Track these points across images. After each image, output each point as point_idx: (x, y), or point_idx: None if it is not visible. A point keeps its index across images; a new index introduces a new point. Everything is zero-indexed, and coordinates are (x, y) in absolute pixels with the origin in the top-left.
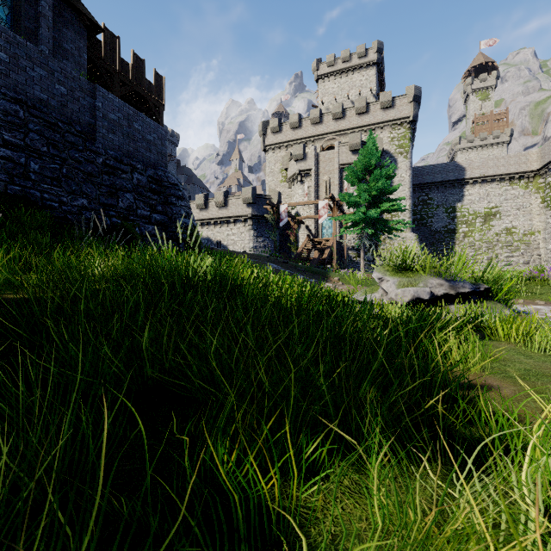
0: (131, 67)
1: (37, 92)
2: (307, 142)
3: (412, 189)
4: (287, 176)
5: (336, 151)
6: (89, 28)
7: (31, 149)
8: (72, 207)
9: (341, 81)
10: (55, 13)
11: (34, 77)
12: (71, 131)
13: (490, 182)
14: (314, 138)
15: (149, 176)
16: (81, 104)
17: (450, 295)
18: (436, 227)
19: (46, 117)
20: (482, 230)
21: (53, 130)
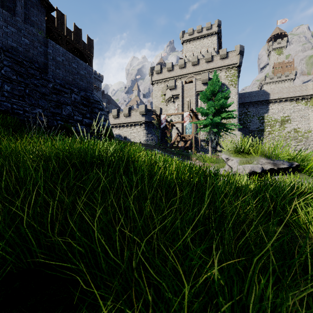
0: (73, 33)
1: (9, 42)
2: (177, 79)
3: (238, 106)
4: (165, 98)
5: (194, 83)
6: (47, 8)
7: (5, 77)
8: (32, 114)
9: (196, 43)
10: None
11: (7, 32)
12: (32, 67)
13: (284, 102)
14: (181, 76)
15: (81, 96)
16: (38, 50)
17: (274, 169)
18: (252, 128)
19: (15, 57)
20: (280, 129)
21: (20, 66)
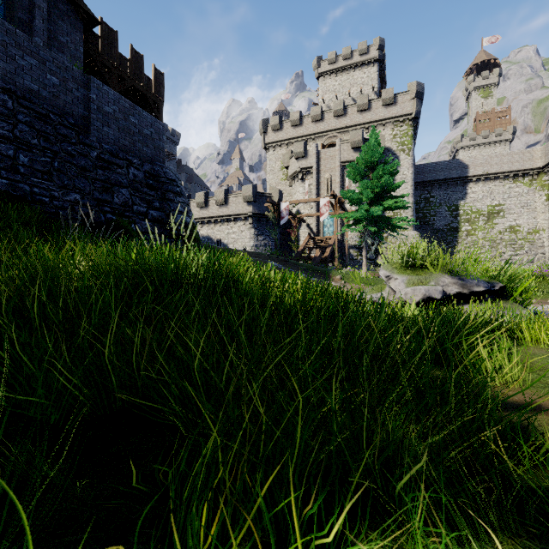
0: (129, 62)
1: (27, 82)
2: (308, 140)
3: (414, 187)
4: (288, 174)
5: (337, 148)
6: (85, 21)
7: (20, 141)
8: (64, 203)
9: (342, 78)
10: (50, 4)
11: (23, 66)
12: (64, 123)
13: (493, 180)
14: (315, 135)
15: (146, 172)
16: (74, 96)
17: (463, 294)
18: (438, 225)
19: (36, 108)
20: (485, 228)
21: (44, 122)
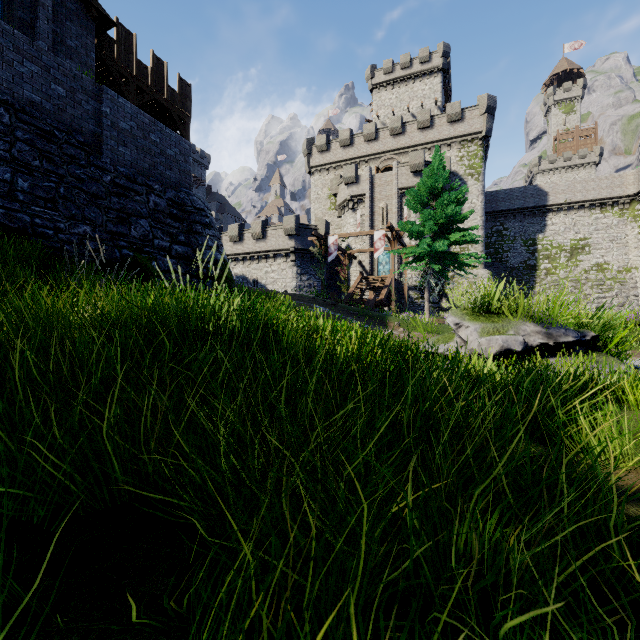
0: (150, 71)
1: (27, 92)
2: (360, 162)
3: (485, 218)
4: (337, 202)
5: (394, 172)
6: (98, 22)
7: (19, 162)
8: (72, 236)
9: (400, 91)
10: (56, 2)
11: (23, 73)
12: (71, 141)
13: (577, 210)
14: (368, 157)
15: (169, 199)
16: (84, 109)
17: (549, 346)
18: (512, 263)
19: (38, 124)
20: (568, 266)
21: (48, 140)
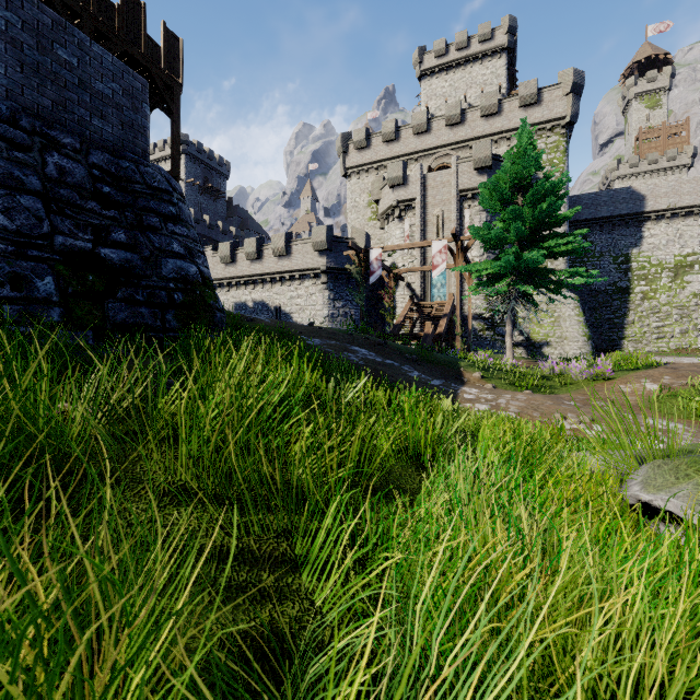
0: (117, 10)
1: None
2: (408, 161)
3: None
4: (379, 210)
5: (452, 170)
6: None
7: None
8: None
9: (455, 77)
10: None
11: None
12: None
13: (684, 217)
14: (418, 154)
15: (94, 167)
16: None
17: None
18: (598, 285)
19: None
20: (671, 288)
21: None
